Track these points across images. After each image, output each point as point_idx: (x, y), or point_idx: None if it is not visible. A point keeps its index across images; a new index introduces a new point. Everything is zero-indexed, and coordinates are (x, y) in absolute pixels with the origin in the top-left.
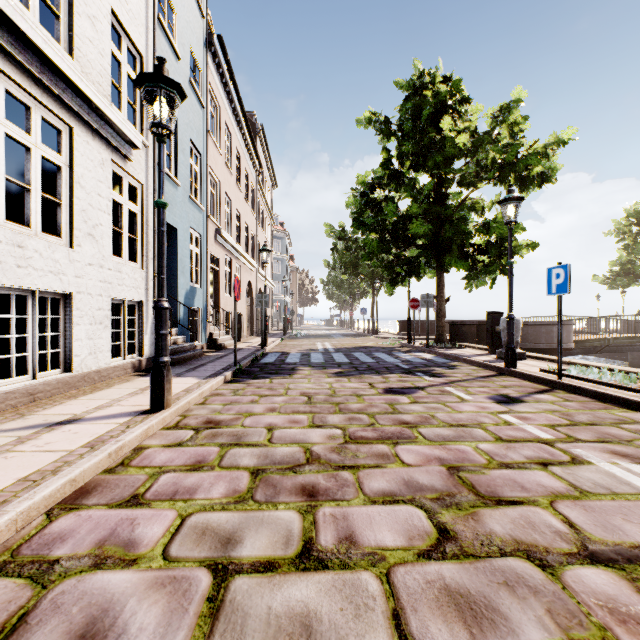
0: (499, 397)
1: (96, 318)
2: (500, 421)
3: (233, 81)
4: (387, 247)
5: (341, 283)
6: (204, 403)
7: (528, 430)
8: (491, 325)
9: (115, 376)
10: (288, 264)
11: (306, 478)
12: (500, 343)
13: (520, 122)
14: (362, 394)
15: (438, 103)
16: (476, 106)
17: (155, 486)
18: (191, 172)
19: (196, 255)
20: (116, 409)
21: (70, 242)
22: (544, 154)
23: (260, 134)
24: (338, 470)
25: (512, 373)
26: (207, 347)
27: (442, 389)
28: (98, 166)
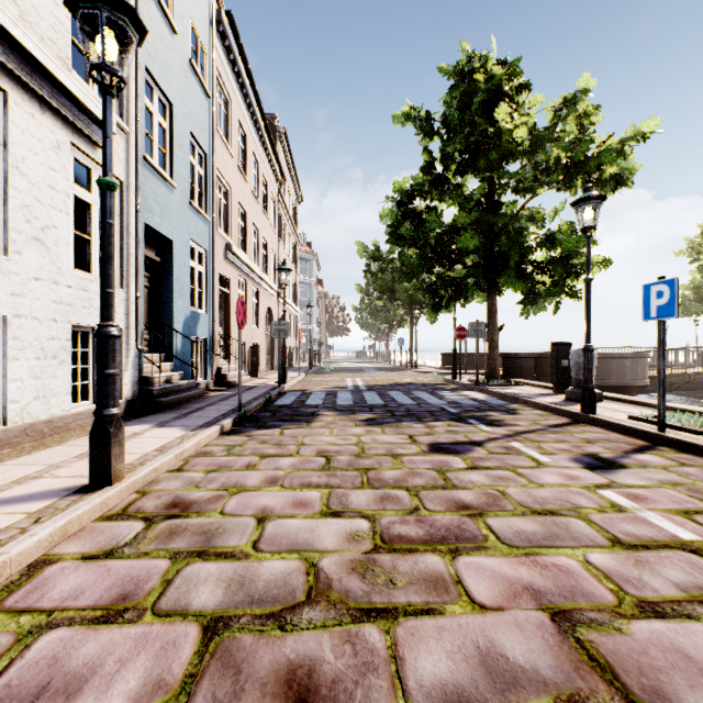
0: (587, 459)
1: (47, 350)
2: (605, 503)
3: (247, 71)
4: (429, 265)
5: (375, 310)
6: (181, 469)
7: (654, 522)
8: (556, 358)
9: (77, 426)
10: (316, 289)
11: (300, 645)
12: (567, 380)
13: (591, 113)
14: (400, 453)
15: (492, 89)
16: (535, 97)
17: (12, 669)
18: (193, 174)
19: (200, 274)
20: (42, 483)
21: (4, 247)
22: (620, 151)
23: (282, 139)
24: (359, 621)
25: (592, 421)
26: (214, 384)
27: (506, 445)
28: (50, 149)
